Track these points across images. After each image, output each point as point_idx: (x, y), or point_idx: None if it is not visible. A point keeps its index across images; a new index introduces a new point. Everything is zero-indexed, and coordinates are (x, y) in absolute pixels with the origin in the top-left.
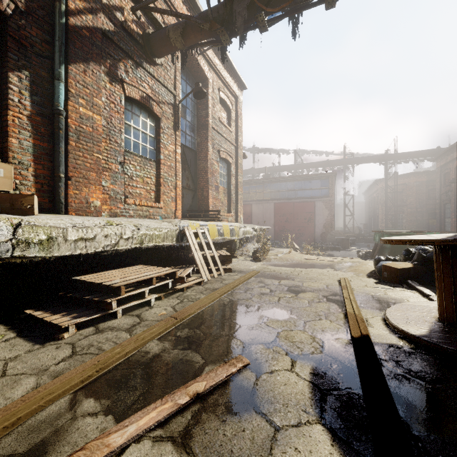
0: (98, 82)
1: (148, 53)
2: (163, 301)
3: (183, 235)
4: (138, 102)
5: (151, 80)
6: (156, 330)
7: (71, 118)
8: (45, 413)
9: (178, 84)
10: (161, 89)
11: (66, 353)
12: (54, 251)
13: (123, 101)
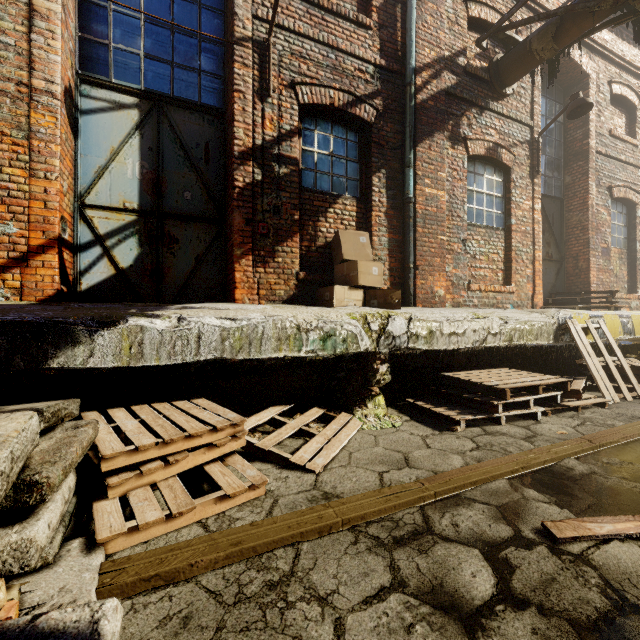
0: (442, 152)
1: (495, 88)
2: (552, 418)
3: (564, 331)
4: (482, 158)
5: (498, 121)
6: (568, 448)
7: (418, 202)
8: (493, 485)
9: (537, 108)
10: (512, 127)
11: (471, 444)
12: (434, 345)
13: (465, 163)
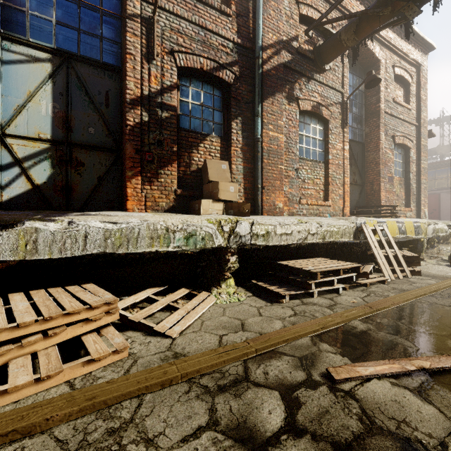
0: (281, 107)
1: (318, 65)
2: (349, 292)
3: (360, 232)
4: (309, 112)
5: (320, 88)
6: (355, 313)
7: (264, 142)
8: (299, 341)
9: (346, 80)
10: (329, 92)
11: (291, 312)
12: (270, 242)
13: (297, 115)
